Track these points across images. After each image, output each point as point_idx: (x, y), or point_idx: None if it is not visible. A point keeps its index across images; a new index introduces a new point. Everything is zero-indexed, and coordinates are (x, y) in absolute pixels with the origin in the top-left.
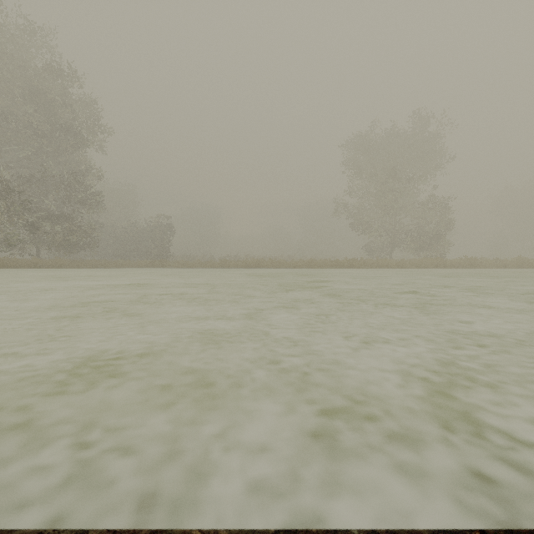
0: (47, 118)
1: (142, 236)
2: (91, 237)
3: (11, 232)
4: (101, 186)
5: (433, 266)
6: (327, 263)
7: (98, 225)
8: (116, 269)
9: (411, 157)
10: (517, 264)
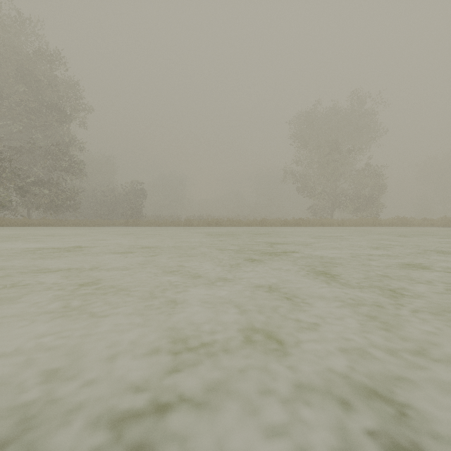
0: (35, 96)
1: (119, 199)
2: (74, 200)
3: (3, 195)
4: (84, 156)
5: (369, 225)
6: (277, 222)
7: (81, 190)
8: (95, 227)
9: (350, 131)
10: (443, 223)
